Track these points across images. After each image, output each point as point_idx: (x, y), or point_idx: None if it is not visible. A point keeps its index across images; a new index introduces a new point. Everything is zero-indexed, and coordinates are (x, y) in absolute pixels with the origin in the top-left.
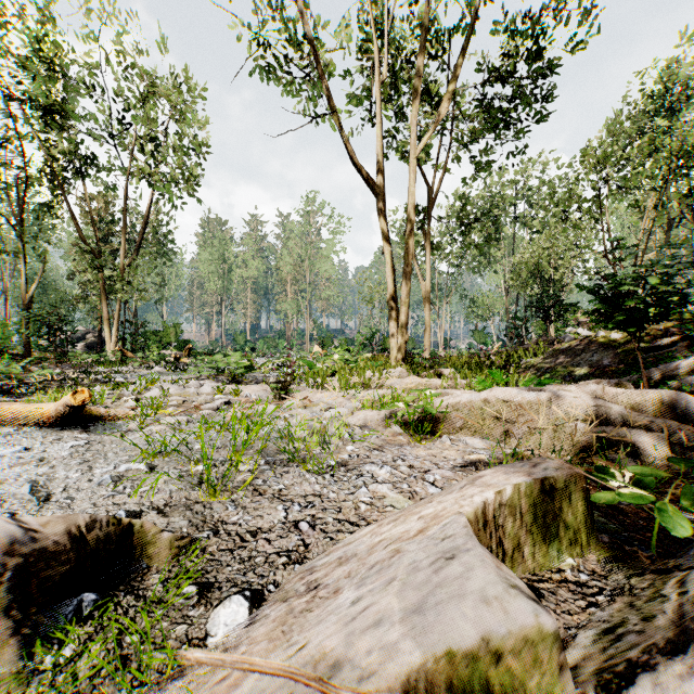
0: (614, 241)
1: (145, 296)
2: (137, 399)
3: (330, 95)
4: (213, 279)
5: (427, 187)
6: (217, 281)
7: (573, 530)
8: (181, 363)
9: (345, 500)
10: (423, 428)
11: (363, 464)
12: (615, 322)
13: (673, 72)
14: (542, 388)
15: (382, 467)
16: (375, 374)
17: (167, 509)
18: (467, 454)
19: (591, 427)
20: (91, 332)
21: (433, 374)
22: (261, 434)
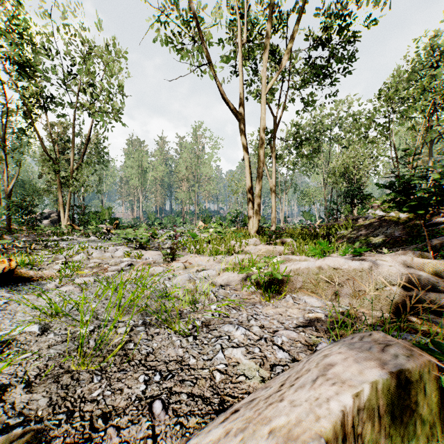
0: (407, 149)
1: (89, 189)
2: (66, 262)
3: (207, 51)
4: (134, 178)
5: (273, 116)
6: (137, 179)
7: (428, 424)
8: (110, 233)
9: (202, 367)
10: (271, 289)
11: (223, 324)
12: (409, 207)
13: (435, 42)
14: (363, 258)
15: (237, 329)
16: (237, 243)
17: (36, 380)
18: (307, 313)
19: (406, 291)
20: (54, 212)
21: (277, 243)
22: (147, 293)
